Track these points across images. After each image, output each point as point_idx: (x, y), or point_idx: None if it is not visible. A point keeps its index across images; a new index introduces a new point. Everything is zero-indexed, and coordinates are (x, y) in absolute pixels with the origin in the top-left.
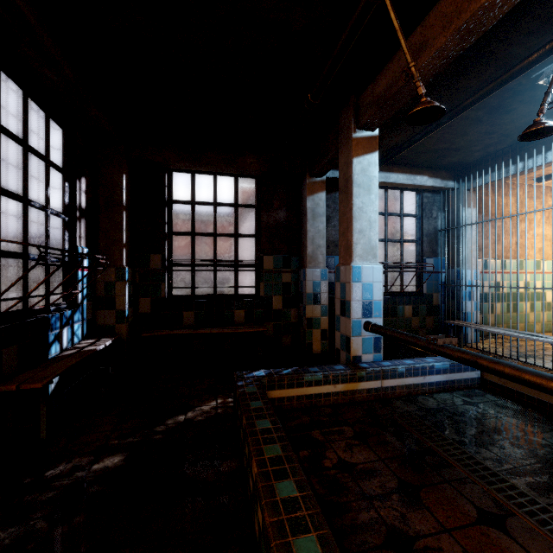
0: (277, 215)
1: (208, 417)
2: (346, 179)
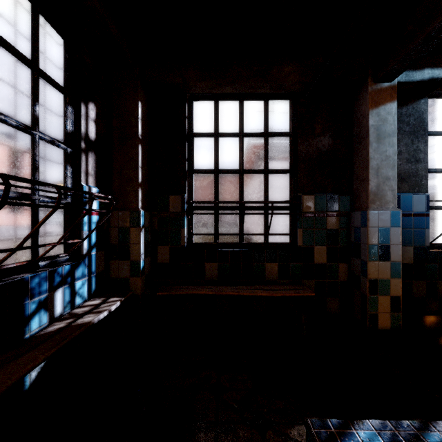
0: (320, 143)
1: None
2: None
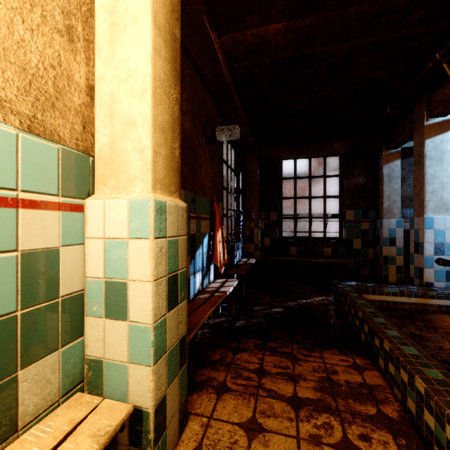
0: (357, 180)
1: (320, 303)
2: (420, 154)
